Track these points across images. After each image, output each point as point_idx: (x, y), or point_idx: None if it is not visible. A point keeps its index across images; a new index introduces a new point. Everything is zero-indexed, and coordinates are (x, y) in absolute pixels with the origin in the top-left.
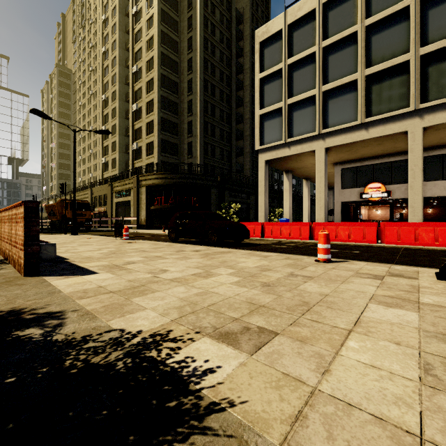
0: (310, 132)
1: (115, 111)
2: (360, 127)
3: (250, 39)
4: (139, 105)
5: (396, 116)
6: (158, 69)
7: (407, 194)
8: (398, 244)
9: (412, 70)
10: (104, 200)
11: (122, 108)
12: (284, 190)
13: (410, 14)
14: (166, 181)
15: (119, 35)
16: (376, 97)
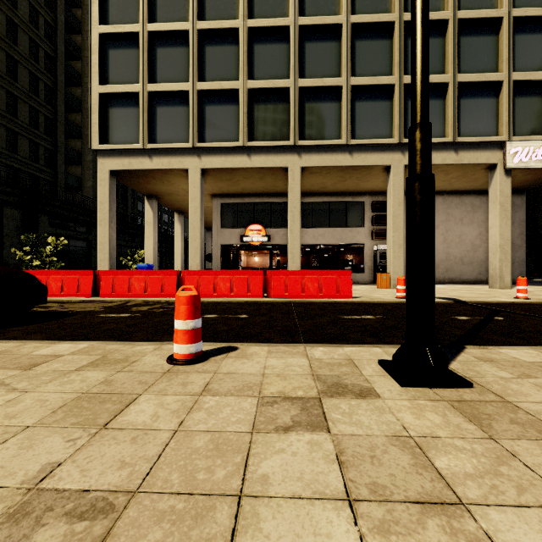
0: (181, 141)
1: None
2: (242, 151)
3: None
4: None
5: (278, 148)
6: None
7: (284, 240)
8: (285, 297)
9: (292, 100)
10: None
11: None
12: (146, 223)
13: (291, 36)
14: None
15: None
16: (259, 119)
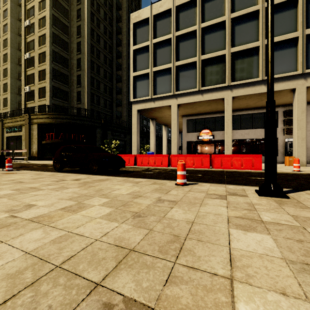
0: (168, 92)
1: (7, 57)
2: (198, 93)
3: (127, 23)
4: (31, 55)
5: (218, 88)
6: (50, 27)
7: (223, 137)
8: (221, 168)
9: (227, 60)
10: None
11: (15, 55)
12: (150, 132)
13: (226, 26)
14: (57, 120)
15: None
16: (207, 74)
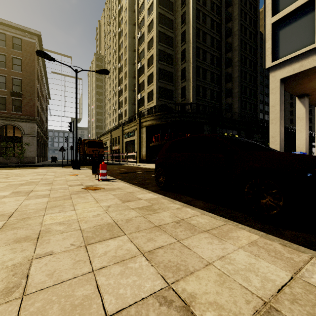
0: None
1: (126, 74)
2: None
3: None
4: (142, 63)
5: None
6: (156, 27)
7: None
8: None
9: None
10: (118, 140)
11: (131, 70)
12: (297, 119)
13: None
14: (163, 121)
15: (129, 14)
16: None
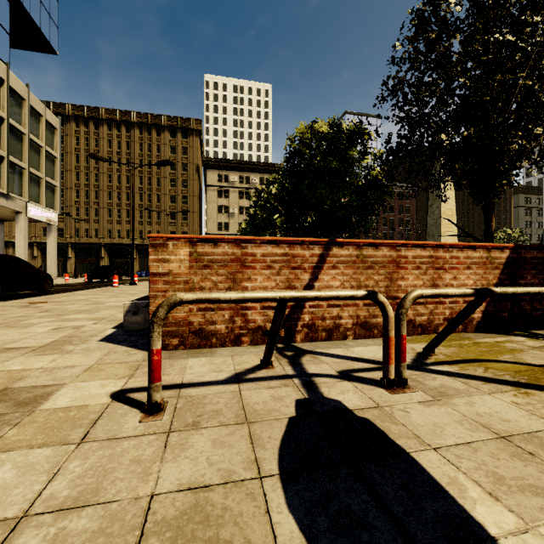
0: None
1: None
2: None
3: None
4: None
5: None
6: None
7: None
8: None
9: None
10: None
11: None
12: None
13: None
14: None
15: None
16: None
